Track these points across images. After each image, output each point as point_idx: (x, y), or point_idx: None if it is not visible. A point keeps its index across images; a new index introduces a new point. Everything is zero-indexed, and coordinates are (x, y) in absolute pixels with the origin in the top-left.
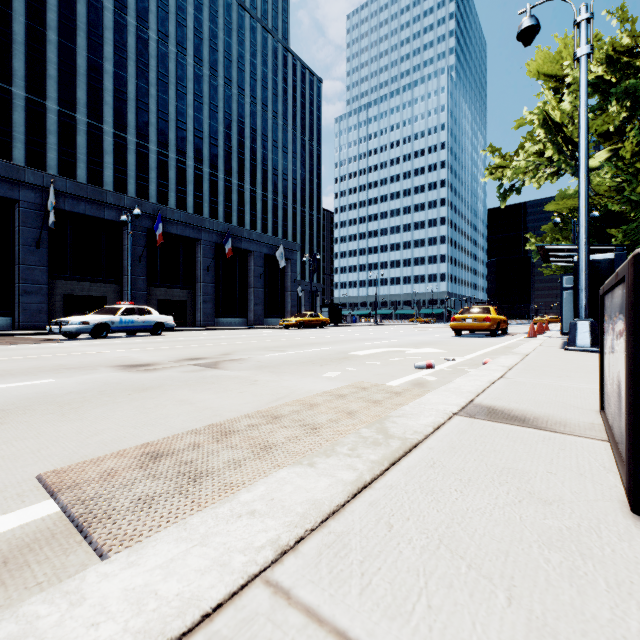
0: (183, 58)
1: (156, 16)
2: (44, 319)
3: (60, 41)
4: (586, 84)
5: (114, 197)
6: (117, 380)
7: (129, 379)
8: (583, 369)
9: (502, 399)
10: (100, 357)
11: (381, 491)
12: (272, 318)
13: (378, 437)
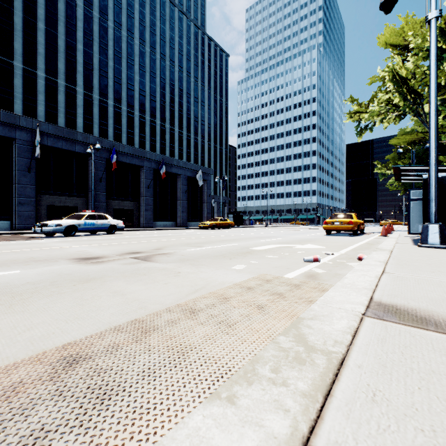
0: (132, 40)
1: (113, 11)
2: (33, 222)
3: (46, 29)
4: (435, 40)
5: (82, 136)
6: (69, 271)
7: (79, 270)
8: None
9: (398, 296)
10: (64, 251)
11: None
12: (194, 222)
13: (299, 350)
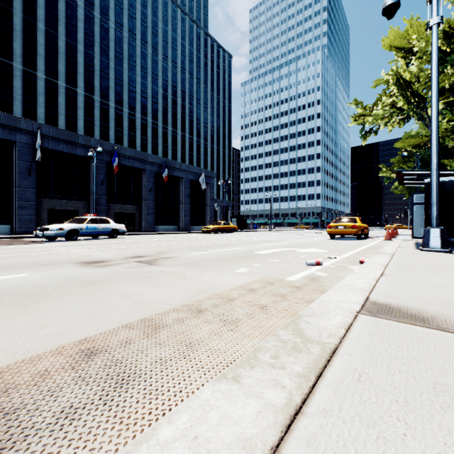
0: (133, 41)
1: (114, 11)
2: (34, 226)
3: (46, 29)
4: (437, 46)
5: (83, 139)
6: (76, 274)
7: (85, 274)
8: (445, 267)
9: (393, 296)
10: (68, 255)
11: (316, 420)
12: (196, 226)
13: (296, 341)
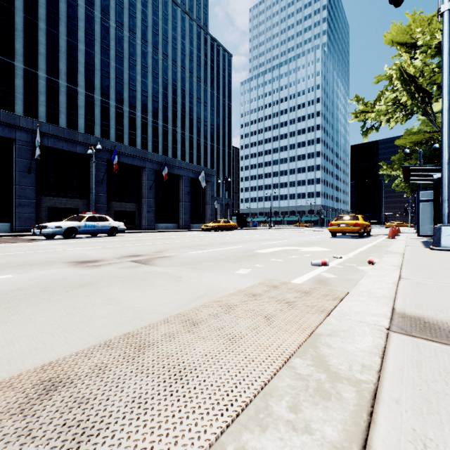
0: (134, 40)
1: (115, 10)
2: (33, 224)
3: (48, 29)
4: (448, 34)
5: (83, 137)
6: (64, 276)
7: (74, 275)
8: None
9: (423, 306)
10: (62, 254)
11: None
12: (196, 223)
13: (320, 378)
